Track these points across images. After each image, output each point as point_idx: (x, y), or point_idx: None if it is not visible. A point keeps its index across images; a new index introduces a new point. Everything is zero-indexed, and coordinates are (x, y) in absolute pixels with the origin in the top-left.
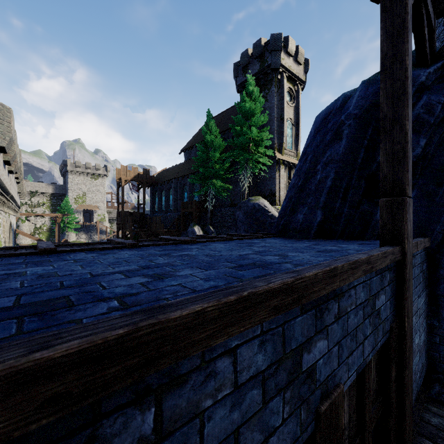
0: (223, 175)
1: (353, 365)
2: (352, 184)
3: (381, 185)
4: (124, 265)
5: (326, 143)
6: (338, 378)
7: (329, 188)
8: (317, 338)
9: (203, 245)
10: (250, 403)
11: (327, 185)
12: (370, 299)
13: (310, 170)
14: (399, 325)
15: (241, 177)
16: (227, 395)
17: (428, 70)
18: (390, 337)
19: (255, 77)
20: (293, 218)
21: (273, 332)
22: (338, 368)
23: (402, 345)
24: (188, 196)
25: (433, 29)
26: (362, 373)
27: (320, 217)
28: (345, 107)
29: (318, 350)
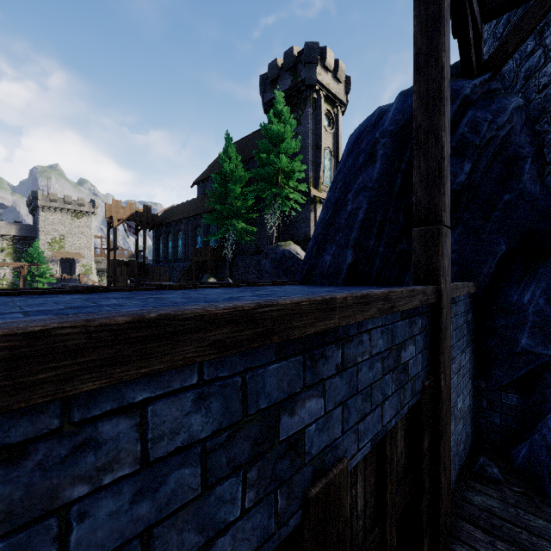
0: (246, 215)
1: (366, 434)
2: (388, 218)
3: (414, 212)
4: (45, 306)
5: (358, 167)
6: (343, 450)
7: (362, 222)
8: (306, 396)
9: (193, 291)
10: (175, 488)
11: (359, 218)
12: (392, 349)
13: (340, 200)
14: (435, 384)
15: (269, 218)
16: (124, 478)
17: (473, 81)
18: (422, 399)
19: (286, 94)
20: (319, 260)
21: (224, 383)
22: (343, 437)
23: (437, 409)
24: (202, 241)
25: (479, 34)
26: (383, 445)
27: (351, 258)
28: (381, 122)
29: (308, 412)
